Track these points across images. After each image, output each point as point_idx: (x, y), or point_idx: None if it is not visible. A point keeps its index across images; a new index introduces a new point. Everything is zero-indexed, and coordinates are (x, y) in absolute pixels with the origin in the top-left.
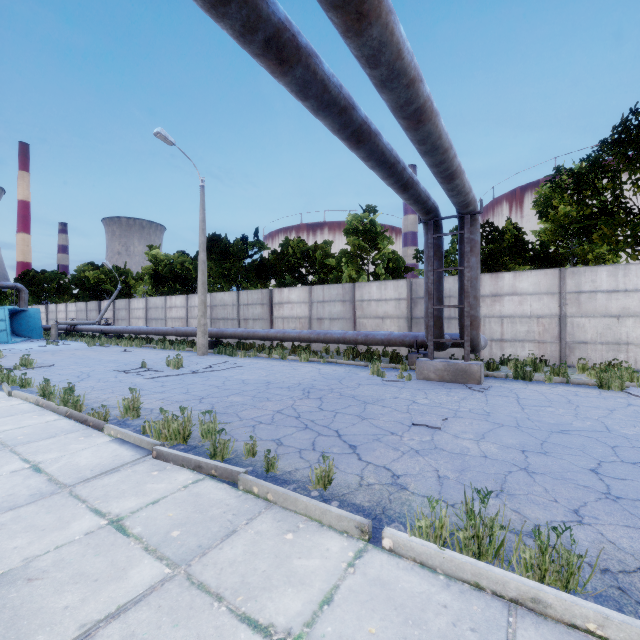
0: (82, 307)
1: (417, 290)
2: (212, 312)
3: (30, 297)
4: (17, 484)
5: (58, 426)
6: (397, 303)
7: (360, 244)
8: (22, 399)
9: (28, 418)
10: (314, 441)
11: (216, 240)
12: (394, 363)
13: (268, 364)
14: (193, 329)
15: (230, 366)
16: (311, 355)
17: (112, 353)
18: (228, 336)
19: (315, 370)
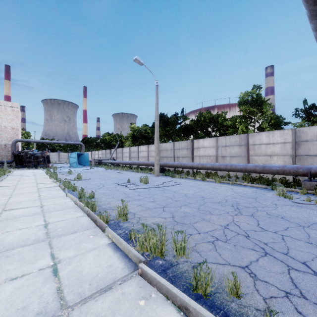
0: (104, 152)
1: (300, 136)
2: (160, 153)
3: (86, 148)
4: (35, 290)
5: (81, 222)
6: (283, 145)
7: (249, 109)
8: (70, 198)
9: (68, 213)
10: (292, 279)
11: (162, 116)
12: (288, 187)
13: (195, 183)
14: (151, 162)
15: (174, 184)
16: (221, 179)
17: (115, 173)
18: (169, 166)
19: (229, 189)
